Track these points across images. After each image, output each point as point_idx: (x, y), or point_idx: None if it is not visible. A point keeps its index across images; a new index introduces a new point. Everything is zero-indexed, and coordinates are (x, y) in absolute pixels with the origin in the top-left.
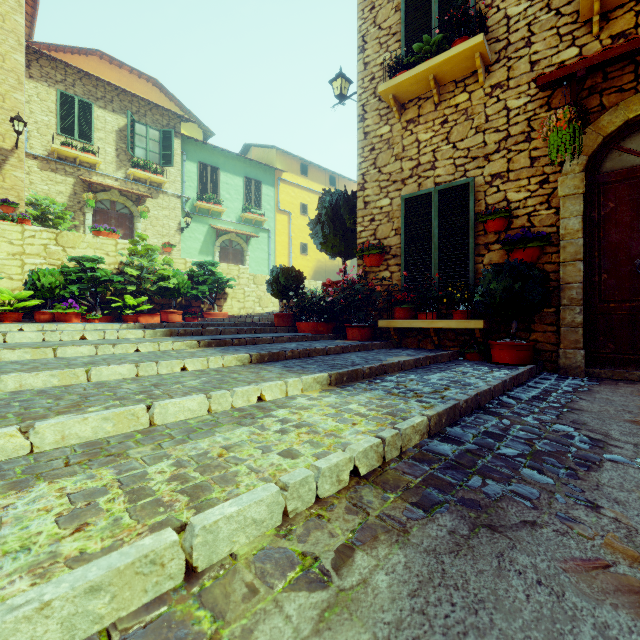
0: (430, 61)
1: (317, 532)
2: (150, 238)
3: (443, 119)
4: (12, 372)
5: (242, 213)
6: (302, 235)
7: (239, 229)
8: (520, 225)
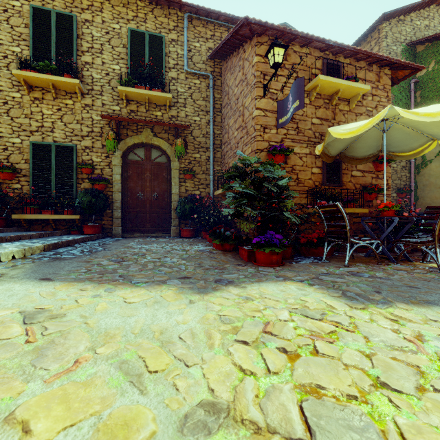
0: (50, 76)
1: (4, 265)
2: None
3: (59, 108)
4: None
5: None
6: None
7: None
8: (98, 173)
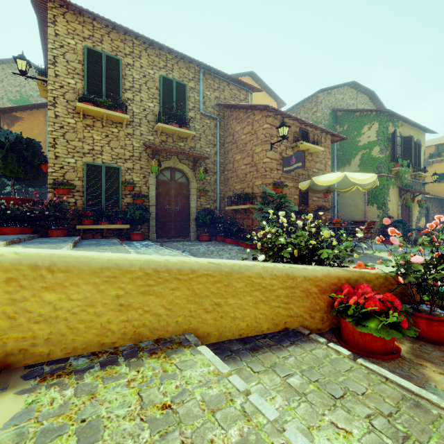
0: (108, 111)
1: None
2: None
3: (107, 134)
4: None
5: None
6: None
7: None
8: (137, 190)
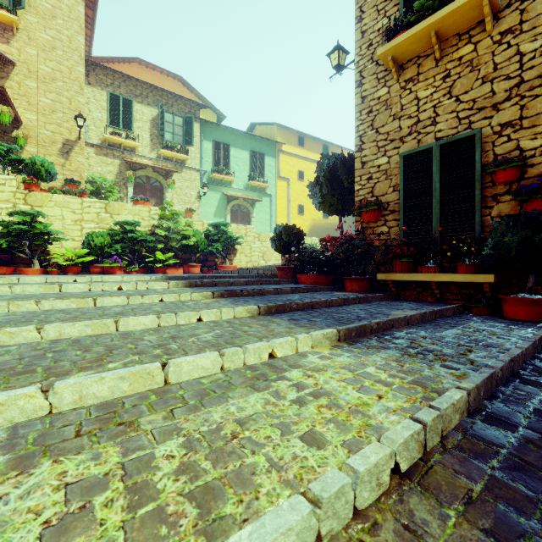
0: (432, 16)
1: None
2: (176, 205)
3: (445, 74)
4: (54, 322)
5: (248, 181)
6: (299, 198)
7: (246, 195)
8: (536, 174)
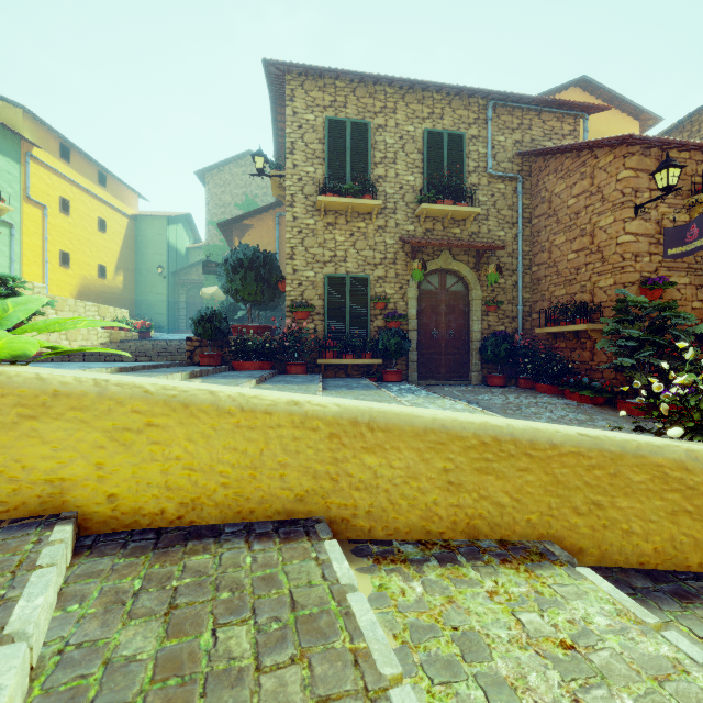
0: (354, 199)
1: None
2: None
3: (351, 233)
4: None
5: None
6: (62, 240)
7: None
8: (391, 308)
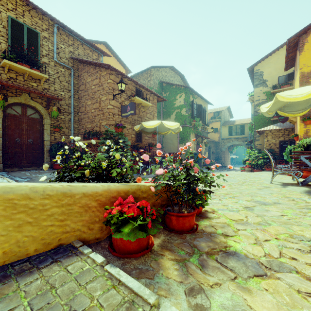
0: None
1: None
2: None
3: None
4: None
5: None
6: None
7: None
8: None
